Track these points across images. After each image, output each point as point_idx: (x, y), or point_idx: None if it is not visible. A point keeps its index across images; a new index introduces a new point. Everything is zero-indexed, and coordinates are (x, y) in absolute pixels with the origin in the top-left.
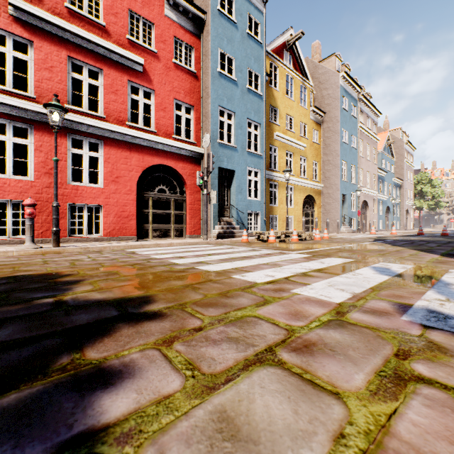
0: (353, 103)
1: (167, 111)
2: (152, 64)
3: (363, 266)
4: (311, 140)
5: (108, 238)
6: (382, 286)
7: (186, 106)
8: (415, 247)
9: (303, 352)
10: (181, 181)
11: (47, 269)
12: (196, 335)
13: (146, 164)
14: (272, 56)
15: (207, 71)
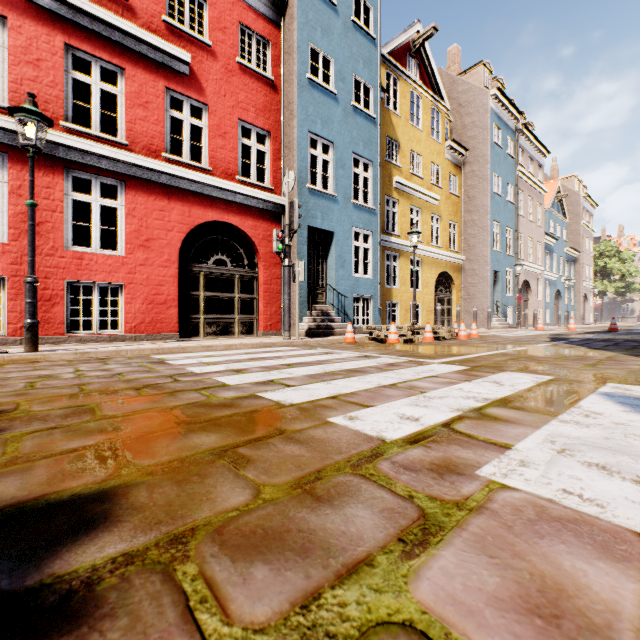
0: (509, 135)
1: (229, 137)
2: (205, 64)
3: (584, 392)
4: (446, 190)
5: (132, 337)
6: None
7: (259, 132)
8: (631, 351)
9: None
10: (251, 249)
11: None
12: None
13: (195, 221)
14: (390, 62)
15: (291, 77)
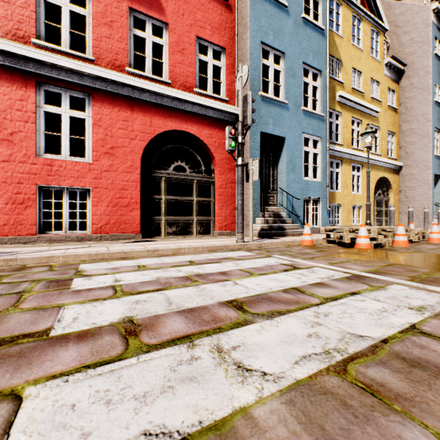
0: None
1: (187, 53)
2: None
3: None
4: (385, 103)
5: (98, 237)
6: None
7: (215, 49)
8: None
9: None
10: (208, 156)
11: None
12: None
13: (155, 130)
14: None
15: None
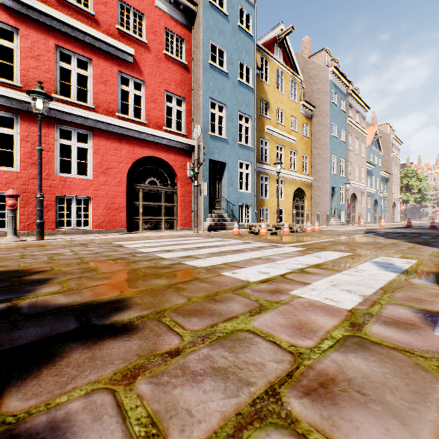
0: (342, 97)
1: (158, 102)
2: (143, 55)
3: (363, 261)
4: (301, 133)
5: (97, 231)
6: (393, 286)
7: (177, 98)
8: (409, 239)
9: (320, 397)
10: (172, 174)
11: (21, 264)
12: (170, 363)
13: (136, 156)
14: (263, 50)
15: (198, 63)
